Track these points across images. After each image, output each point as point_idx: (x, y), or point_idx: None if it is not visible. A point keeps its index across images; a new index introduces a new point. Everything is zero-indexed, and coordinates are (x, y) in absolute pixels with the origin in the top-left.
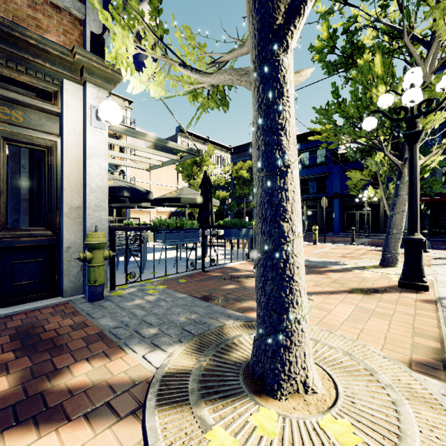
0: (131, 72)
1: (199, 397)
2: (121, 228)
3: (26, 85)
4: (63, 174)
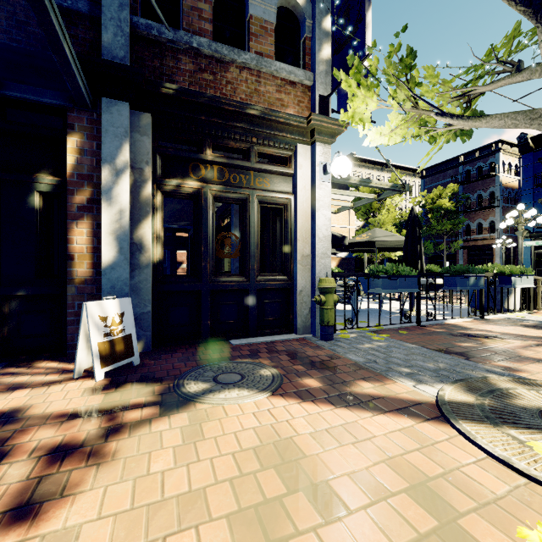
0: (364, 125)
1: (498, 422)
2: (341, 275)
3: (271, 155)
4: (297, 227)
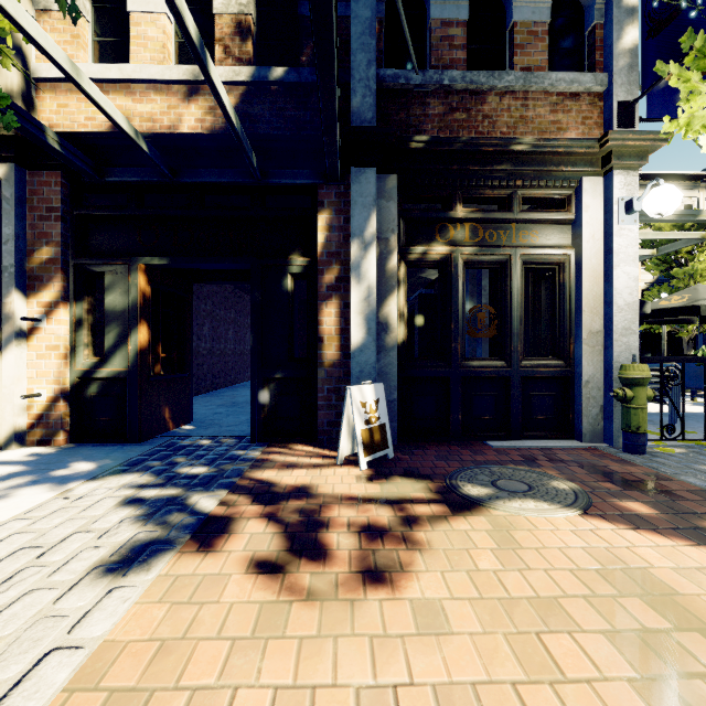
0: None
1: None
2: (655, 360)
3: (539, 199)
4: (580, 293)
